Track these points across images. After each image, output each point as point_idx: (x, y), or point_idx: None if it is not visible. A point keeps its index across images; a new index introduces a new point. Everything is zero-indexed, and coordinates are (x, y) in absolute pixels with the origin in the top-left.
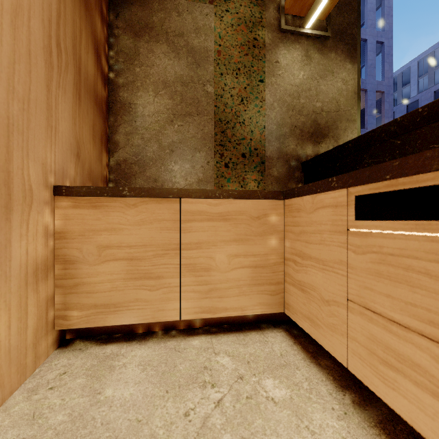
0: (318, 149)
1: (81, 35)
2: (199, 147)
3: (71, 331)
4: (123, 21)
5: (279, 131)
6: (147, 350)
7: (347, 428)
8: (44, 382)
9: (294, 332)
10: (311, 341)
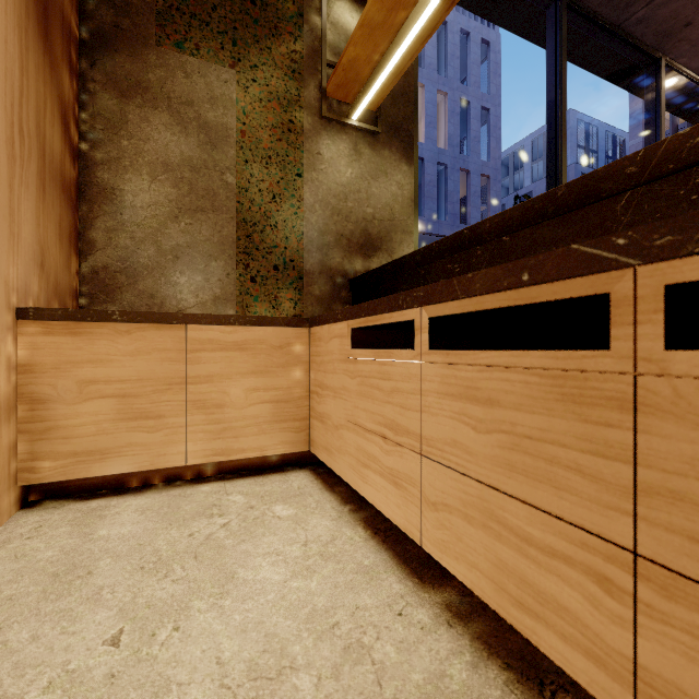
0: (369, 265)
1: (46, 105)
2: (216, 255)
3: (37, 491)
4: (102, 73)
5: (322, 239)
6: (145, 499)
7: (336, 524)
8: (17, 535)
9: (320, 470)
10: (334, 476)
